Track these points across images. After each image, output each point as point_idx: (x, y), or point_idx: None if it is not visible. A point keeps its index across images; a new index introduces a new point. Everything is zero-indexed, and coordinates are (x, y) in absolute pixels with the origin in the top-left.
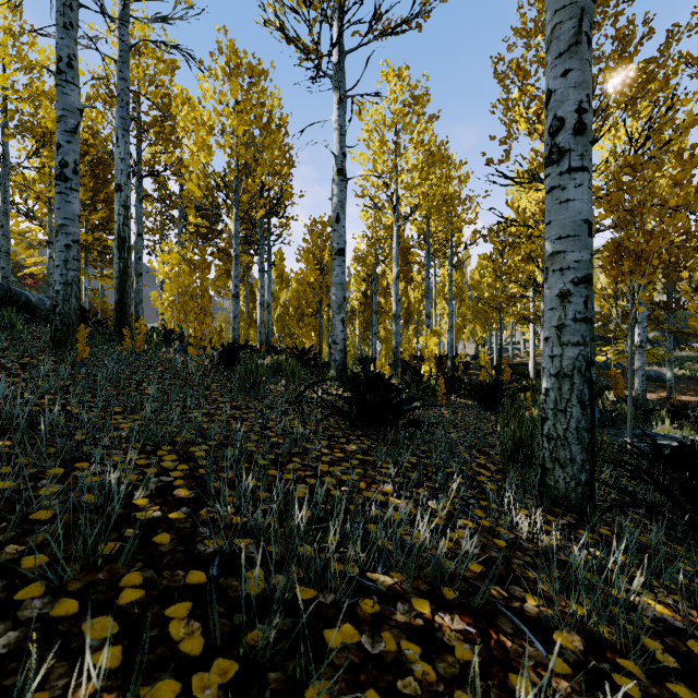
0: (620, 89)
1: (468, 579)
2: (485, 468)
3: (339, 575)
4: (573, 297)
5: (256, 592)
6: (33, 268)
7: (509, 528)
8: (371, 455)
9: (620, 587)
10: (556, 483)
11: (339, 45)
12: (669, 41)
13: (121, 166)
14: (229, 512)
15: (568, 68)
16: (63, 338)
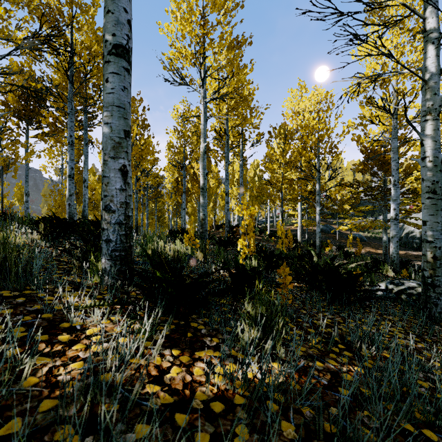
0: None
1: None
2: None
3: None
4: None
5: None
6: None
7: None
8: None
9: None
10: None
11: None
12: None
13: None
14: None
15: None
16: None
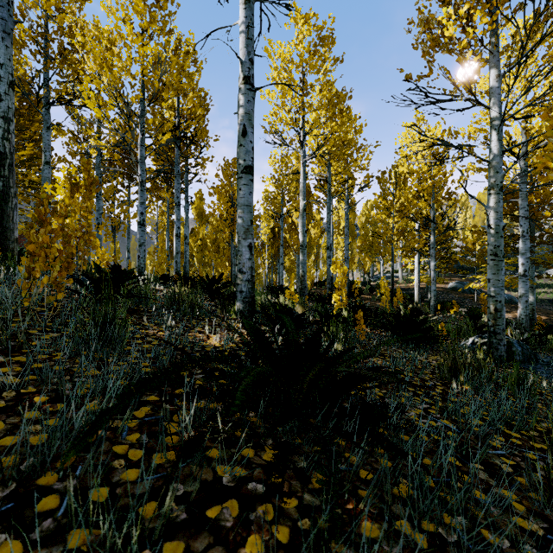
0: None
1: None
2: None
3: None
4: None
5: None
6: None
7: None
8: None
9: None
10: None
11: None
12: None
13: (0, 72)
14: None
15: None
16: None
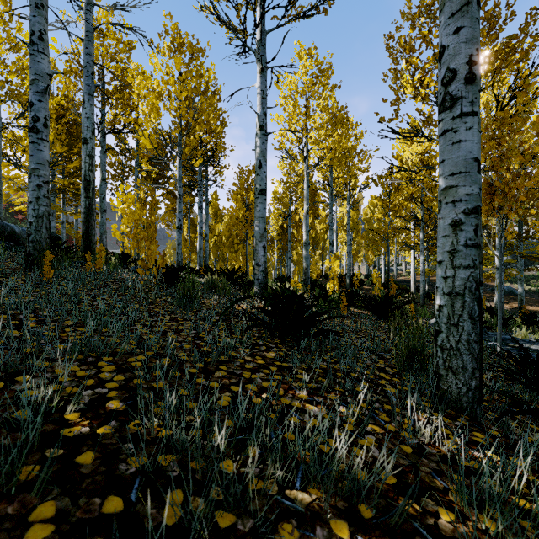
0: (487, 61)
1: (382, 492)
2: (385, 372)
3: (258, 494)
4: (464, 225)
5: (173, 521)
6: (21, 206)
7: (413, 432)
8: (287, 361)
9: (521, 494)
10: (449, 388)
11: (261, 25)
12: (527, 22)
13: (87, 123)
14: (156, 424)
15: (460, 25)
16: (35, 261)
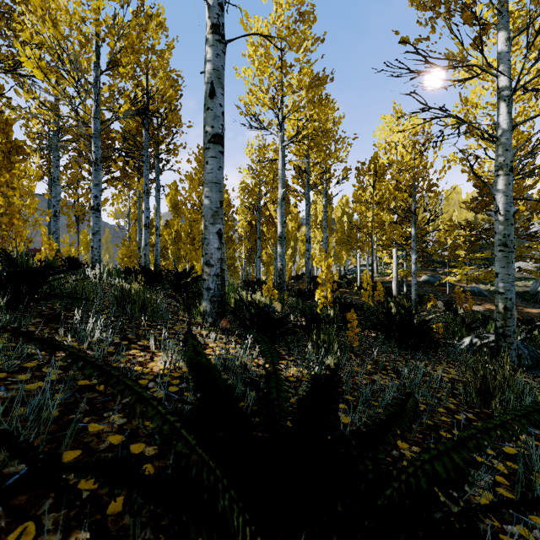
0: None
1: None
2: None
3: None
4: None
5: None
6: None
7: None
8: None
9: None
10: None
11: None
12: None
13: None
14: None
15: None
16: None
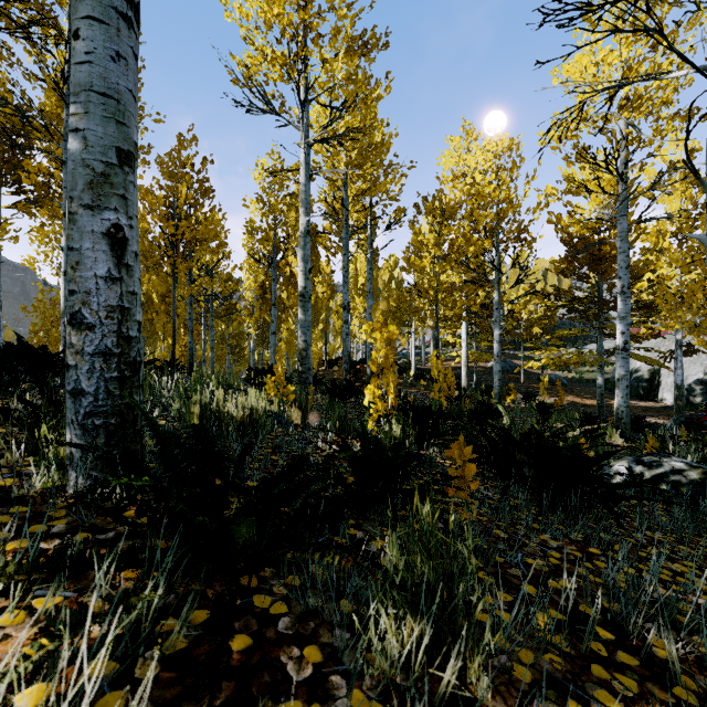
0: None
1: None
2: None
3: None
4: None
5: None
6: None
7: None
8: None
9: None
10: None
11: None
12: None
13: None
14: None
15: None
16: None
